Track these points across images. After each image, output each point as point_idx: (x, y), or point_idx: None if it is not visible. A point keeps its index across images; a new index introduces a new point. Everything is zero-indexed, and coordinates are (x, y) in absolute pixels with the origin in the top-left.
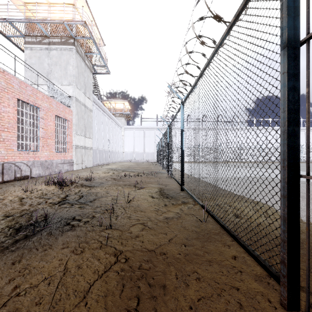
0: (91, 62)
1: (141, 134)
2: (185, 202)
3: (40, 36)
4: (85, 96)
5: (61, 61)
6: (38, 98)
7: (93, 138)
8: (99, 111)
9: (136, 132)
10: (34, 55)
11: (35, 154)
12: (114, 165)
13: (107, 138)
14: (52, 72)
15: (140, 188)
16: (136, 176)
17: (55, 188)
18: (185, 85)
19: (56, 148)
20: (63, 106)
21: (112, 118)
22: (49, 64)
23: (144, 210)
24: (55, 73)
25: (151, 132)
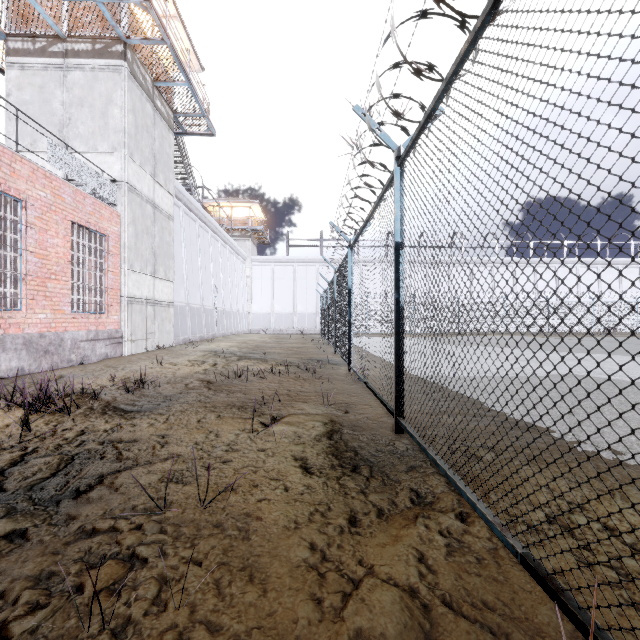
0: (170, 105)
1: (287, 273)
2: (425, 501)
3: (43, 36)
4: (155, 182)
5: (94, 96)
6: (19, 176)
7: (176, 280)
8: (192, 222)
9: (277, 269)
10: (29, 83)
11: (8, 318)
12: (226, 342)
13: (211, 282)
14: (73, 123)
15: (270, 424)
16: (268, 373)
17: (18, 420)
18: (422, 74)
19: (75, 304)
20: (95, 200)
21: (224, 237)
22: (66, 102)
23: (263, 571)
24: (79, 124)
25: (309, 270)
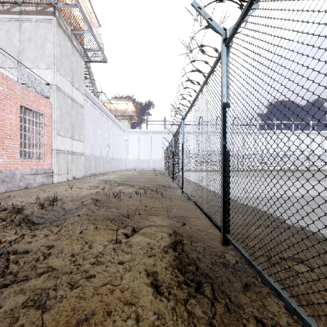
0: (82, 44)
1: (146, 138)
2: None
3: (8, 2)
4: (73, 86)
5: (37, 36)
6: None
7: (86, 141)
8: (95, 110)
9: (141, 136)
10: (0, 29)
11: None
12: (113, 175)
13: (106, 143)
14: (25, 52)
15: (130, 236)
16: (133, 194)
17: None
18: None
19: (23, 153)
20: (35, 94)
21: (113, 119)
22: (21, 40)
23: None
24: (28, 52)
25: (158, 137)
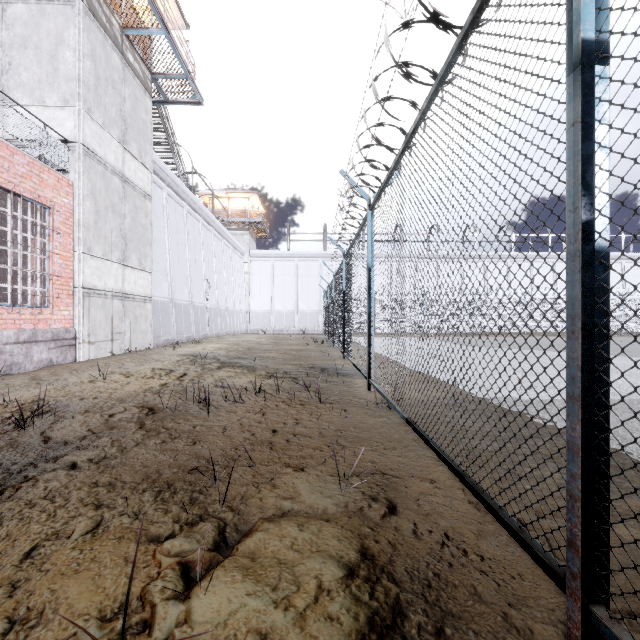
0: (147, 63)
1: (288, 269)
2: None
3: None
4: (125, 151)
5: (40, 34)
6: None
7: (157, 272)
8: (178, 207)
9: (278, 265)
10: None
11: None
12: (215, 343)
13: (203, 276)
14: (14, 69)
15: (195, 589)
16: (249, 392)
17: None
18: None
19: None
20: (31, 160)
21: (219, 228)
22: (5, 43)
23: None
24: (21, 71)
25: (311, 266)
